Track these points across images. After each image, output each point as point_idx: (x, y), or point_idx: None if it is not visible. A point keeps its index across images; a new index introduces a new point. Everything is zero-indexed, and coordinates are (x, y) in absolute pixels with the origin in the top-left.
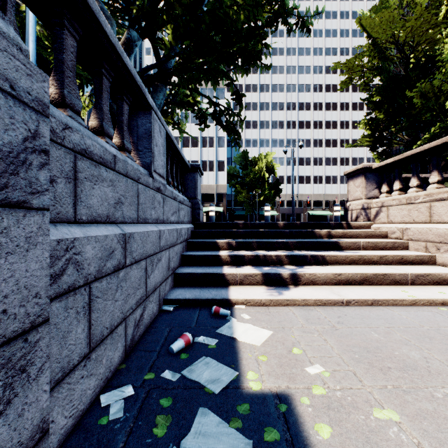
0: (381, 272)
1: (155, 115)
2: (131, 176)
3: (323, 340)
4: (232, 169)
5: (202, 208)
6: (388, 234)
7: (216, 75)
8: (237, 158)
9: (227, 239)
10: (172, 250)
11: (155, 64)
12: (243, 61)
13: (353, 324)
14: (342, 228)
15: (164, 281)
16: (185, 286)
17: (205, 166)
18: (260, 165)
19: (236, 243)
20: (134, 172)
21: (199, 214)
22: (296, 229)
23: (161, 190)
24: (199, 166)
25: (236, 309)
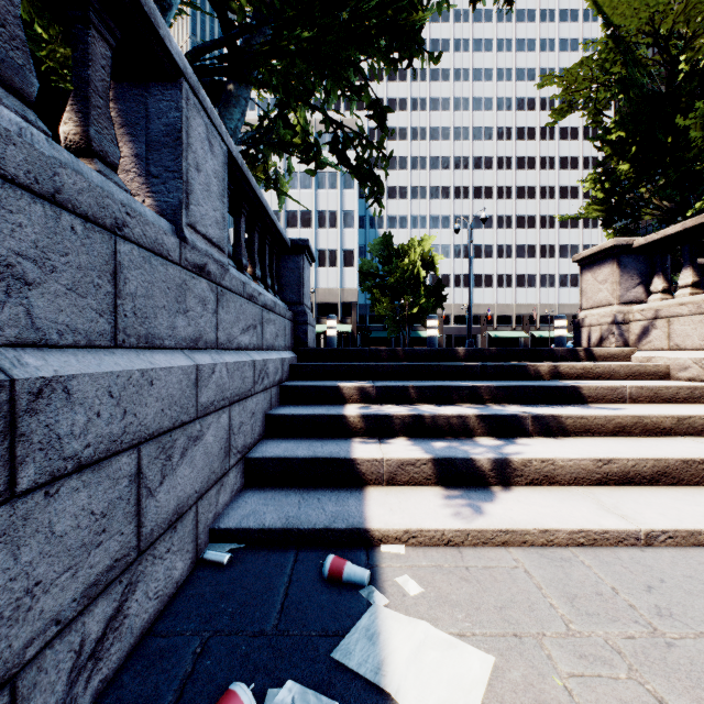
0: (699, 457)
1: (194, 96)
2: (79, 206)
3: (655, 703)
4: (367, 264)
5: (314, 322)
6: (671, 370)
7: (339, 68)
8: (375, 246)
9: (359, 381)
10: (240, 409)
11: (220, 39)
12: (391, 43)
13: (702, 620)
14: (577, 359)
15: (215, 485)
16: (268, 488)
17: (323, 259)
18: (411, 257)
19: (379, 389)
20: (95, 200)
21: (306, 333)
22: (490, 362)
23: (209, 273)
24: (308, 244)
25: (383, 556)
